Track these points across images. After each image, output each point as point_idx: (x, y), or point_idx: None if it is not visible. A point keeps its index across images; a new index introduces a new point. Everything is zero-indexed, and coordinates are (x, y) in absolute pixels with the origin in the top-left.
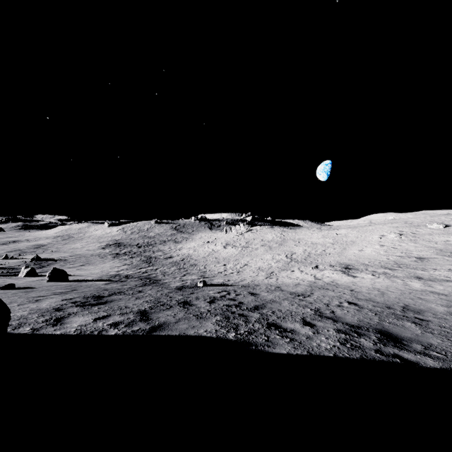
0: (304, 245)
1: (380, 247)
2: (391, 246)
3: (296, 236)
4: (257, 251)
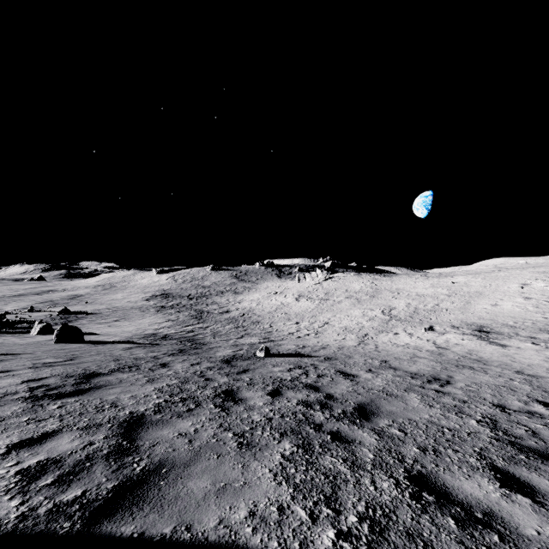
0: (406, 297)
1: (525, 300)
2: (543, 298)
3: (394, 285)
4: (340, 304)
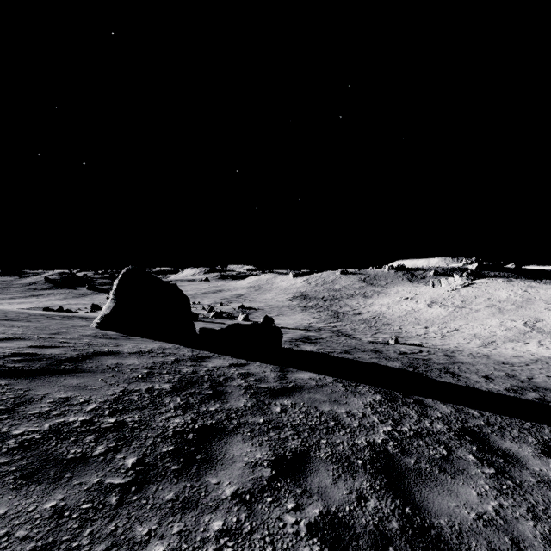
0: None
1: None
2: None
3: None
4: (477, 313)
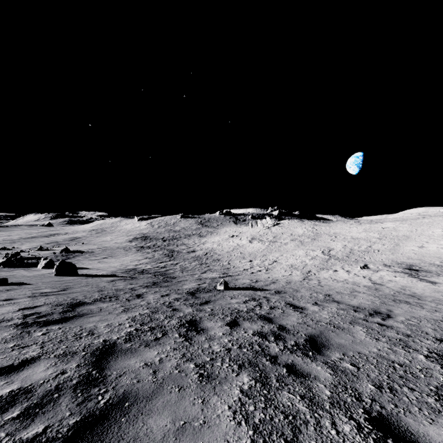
0: (342, 240)
1: None
2: None
3: (331, 230)
4: (287, 246)
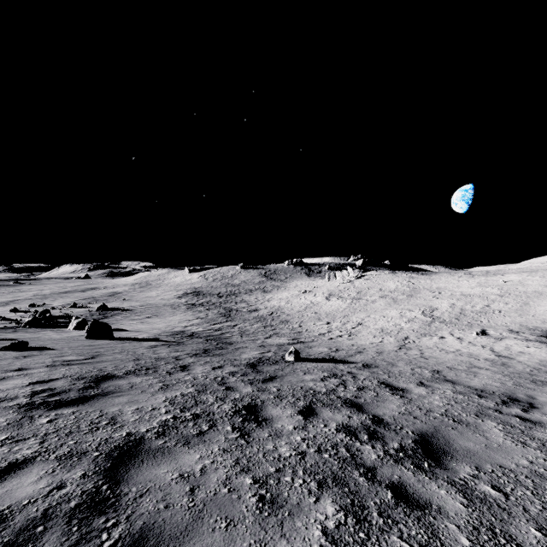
0: (449, 297)
1: None
2: None
3: (433, 284)
4: (375, 304)
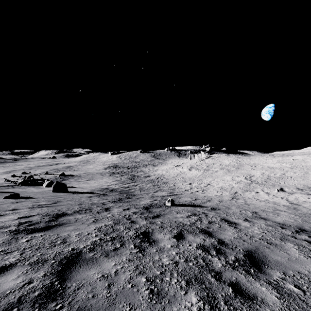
0: (260, 169)
1: None
2: None
3: (251, 161)
4: (217, 173)
